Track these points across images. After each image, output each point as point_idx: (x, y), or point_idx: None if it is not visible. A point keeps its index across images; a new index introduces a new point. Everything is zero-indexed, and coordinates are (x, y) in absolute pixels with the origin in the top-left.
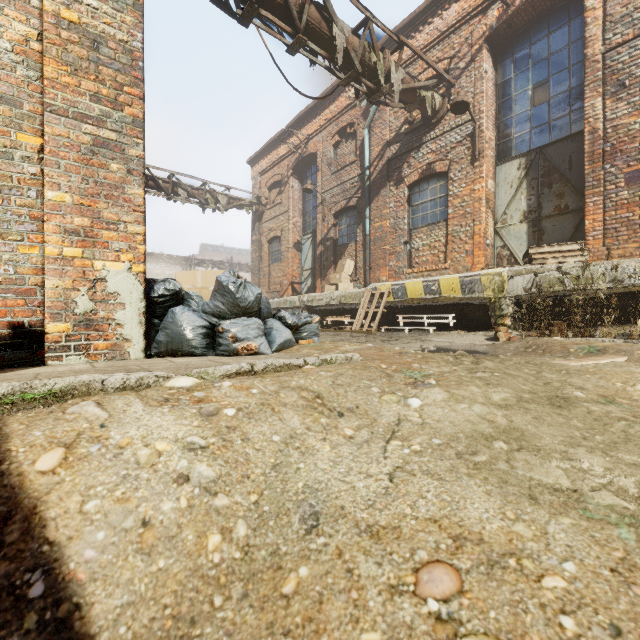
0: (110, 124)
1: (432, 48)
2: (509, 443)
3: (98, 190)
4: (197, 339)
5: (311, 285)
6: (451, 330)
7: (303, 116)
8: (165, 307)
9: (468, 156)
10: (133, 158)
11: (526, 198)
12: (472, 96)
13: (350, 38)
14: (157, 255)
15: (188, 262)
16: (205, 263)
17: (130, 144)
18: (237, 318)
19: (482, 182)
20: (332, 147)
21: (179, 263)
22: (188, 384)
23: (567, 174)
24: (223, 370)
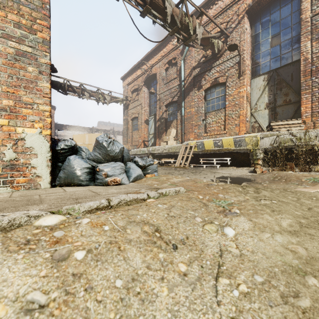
0: (27, 42)
1: (217, 17)
2: (316, 276)
3: (19, 83)
4: (83, 175)
5: (153, 142)
6: (228, 166)
7: (149, 54)
8: (65, 156)
9: (236, 74)
10: (43, 64)
11: (268, 96)
12: (239, 42)
13: (174, 9)
14: (75, 127)
15: (91, 130)
16: (100, 131)
17: (41, 55)
18: (108, 162)
19: (244, 87)
20: (164, 70)
21: (86, 131)
22: (53, 222)
23: (290, 83)
24: (86, 206)
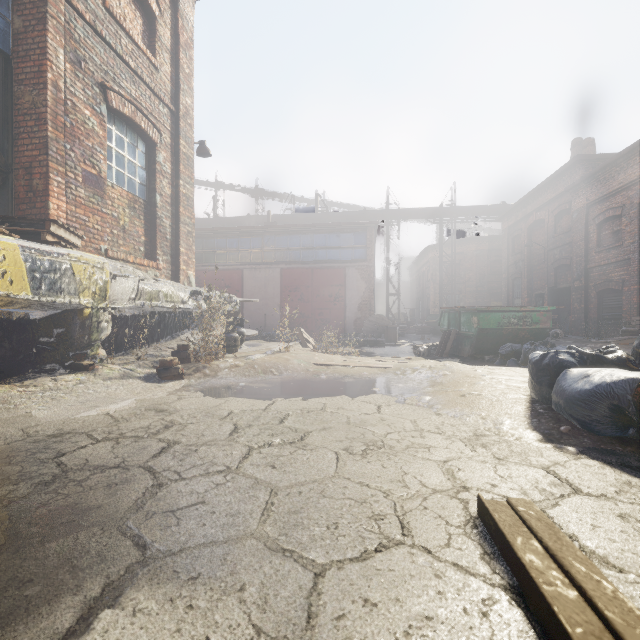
0: None
1: None
2: None
3: None
4: None
5: None
6: None
7: None
8: None
9: None
10: None
11: None
12: None
13: None
14: None
15: None
16: None
17: None
18: None
19: None
20: None
21: None
22: None
23: None
24: None
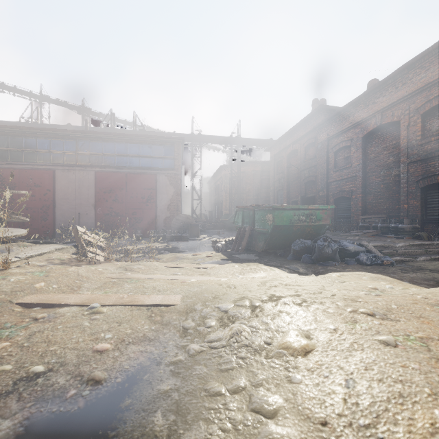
0: None
1: None
2: None
3: None
4: None
5: None
6: None
7: None
8: None
9: None
10: None
11: None
12: None
13: None
14: None
15: None
16: None
17: None
18: None
19: None
20: None
21: None
22: None
23: None
24: None
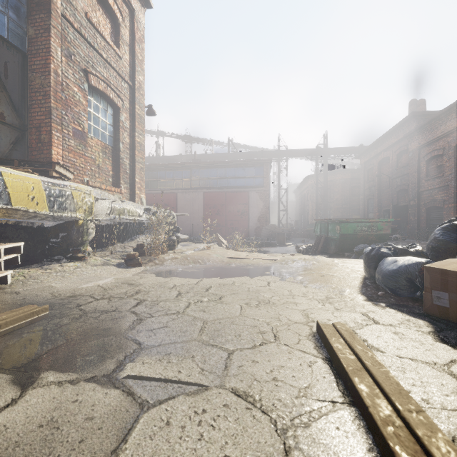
0: None
1: None
2: None
3: None
4: None
5: None
6: None
7: None
8: None
9: None
10: None
11: None
12: None
13: None
14: None
15: None
16: None
17: None
18: None
19: None
20: None
21: None
22: None
23: (3, 80)
24: None
